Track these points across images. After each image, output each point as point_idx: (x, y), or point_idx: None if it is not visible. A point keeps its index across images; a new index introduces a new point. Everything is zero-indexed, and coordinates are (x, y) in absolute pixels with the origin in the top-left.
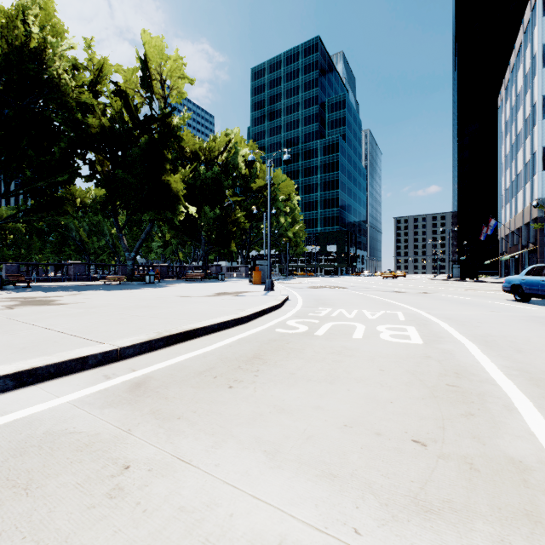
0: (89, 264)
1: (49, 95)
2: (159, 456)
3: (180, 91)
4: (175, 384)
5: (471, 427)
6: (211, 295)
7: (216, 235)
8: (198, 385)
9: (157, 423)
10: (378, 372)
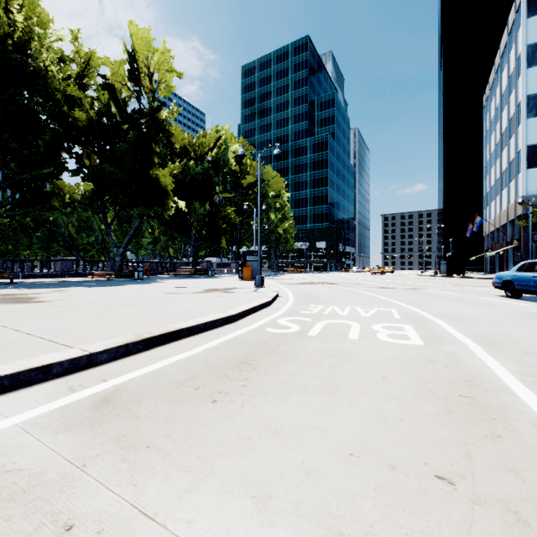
0: (77, 260)
1: (34, 87)
2: (115, 507)
3: (170, 85)
4: (150, 398)
5: (502, 455)
6: (200, 292)
7: (206, 231)
8: (177, 399)
9: (121, 455)
10: (381, 380)
